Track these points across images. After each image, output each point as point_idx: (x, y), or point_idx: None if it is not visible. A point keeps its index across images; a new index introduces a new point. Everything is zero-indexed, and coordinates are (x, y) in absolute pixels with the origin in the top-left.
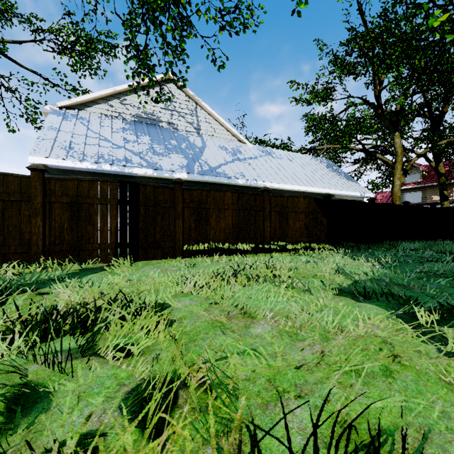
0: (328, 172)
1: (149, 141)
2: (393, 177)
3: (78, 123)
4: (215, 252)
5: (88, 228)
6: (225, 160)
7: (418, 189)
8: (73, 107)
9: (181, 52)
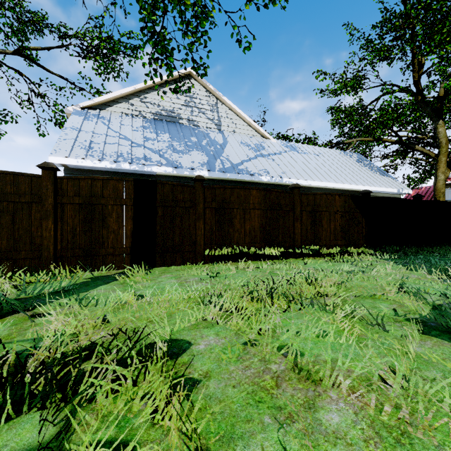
0: (360, 166)
1: (169, 139)
2: (436, 171)
3: (99, 122)
4: (239, 257)
5: (102, 231)
6: (247, 156)
7: None
8: (95, 107)
9: (202, 31)
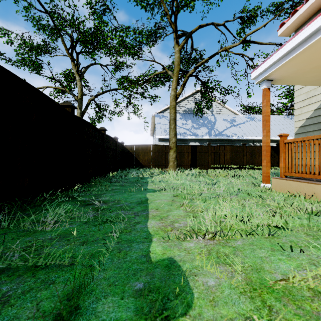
0: None
1: (191, 123)
2: None
3: (164, 119)
4: (222, 168)
5: (183, 159)
6: (226, 127)
7: None
8: (161, 112)
9: (211, 103)
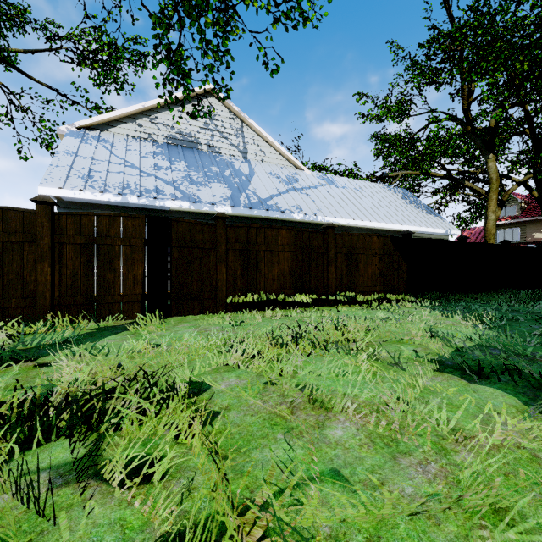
0: (405, 204)
1: (185, 168)
2: (486, 210)
3: (99, 146)
4: (266, 306)
5: (108, 276)
6: (277, 190)
7: (515, 224)
8: (94, 127)
9: (224, 52)
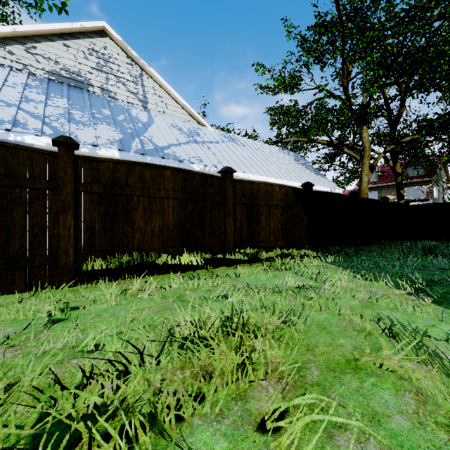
0: (297, 164)
1: (66, 105)
2: (361, 173)
3: None
4: (143, 270)
5: None
6: (177, 141)
7: (374, 188)
8: None
9: None
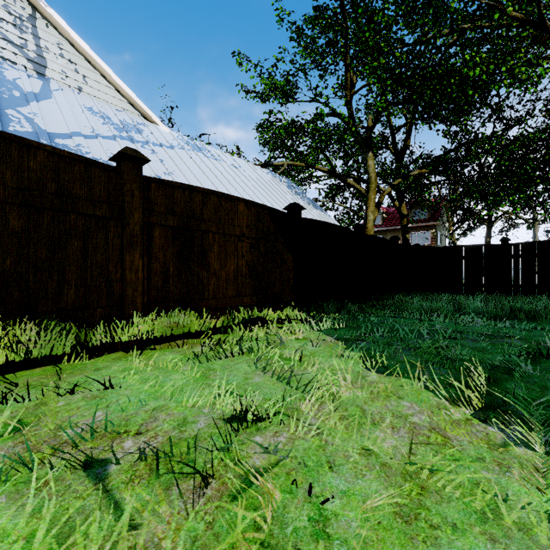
0: (290, 193)
1: None
2: (366, 210)
3: None
4: None
5: None
6: (93, 131)
7: (379, 232)
8: None
9: None
